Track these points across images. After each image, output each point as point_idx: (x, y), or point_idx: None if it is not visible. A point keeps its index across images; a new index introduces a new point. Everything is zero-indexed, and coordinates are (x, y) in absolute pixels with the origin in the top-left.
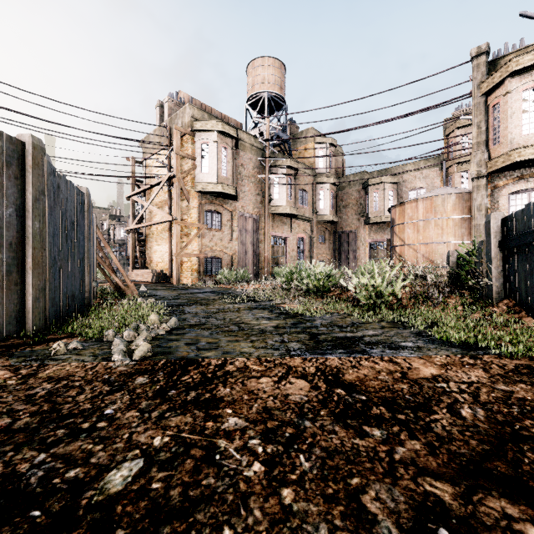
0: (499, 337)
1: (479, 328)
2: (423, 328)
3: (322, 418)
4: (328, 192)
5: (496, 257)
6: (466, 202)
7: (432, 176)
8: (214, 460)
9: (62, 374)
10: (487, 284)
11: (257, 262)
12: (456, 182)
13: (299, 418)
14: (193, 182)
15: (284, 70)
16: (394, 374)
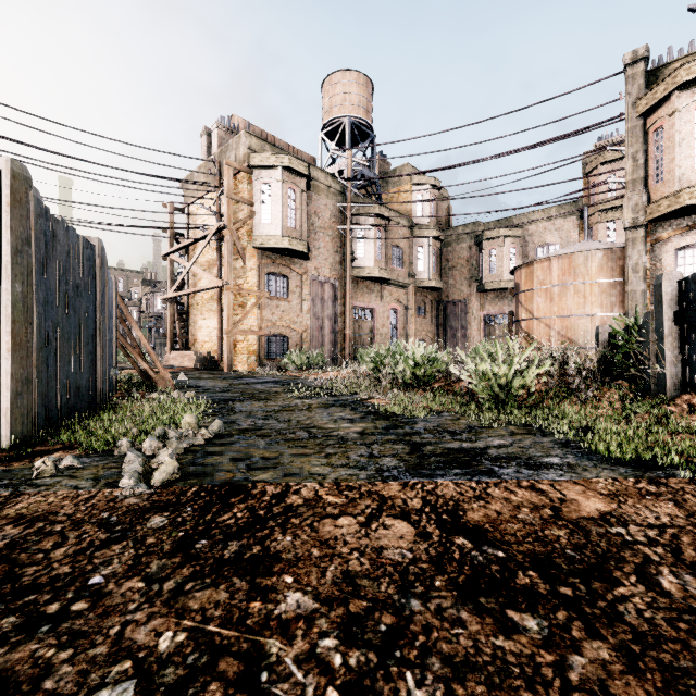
0: (685, 450)
1: (653, 436)
2: (572, 436)
3: (438, 594)
4: (429, 249)
5: (671, 334)
6: (617, 261)
7: (568, 228)
8: (258, 683)
9: (39, 510)
10: (657, 372)
11: (335, 341)
12: (600, 235)
13: (400, 593)
14: (250, 235)
15: (372, 88)
16: (541, 510)
